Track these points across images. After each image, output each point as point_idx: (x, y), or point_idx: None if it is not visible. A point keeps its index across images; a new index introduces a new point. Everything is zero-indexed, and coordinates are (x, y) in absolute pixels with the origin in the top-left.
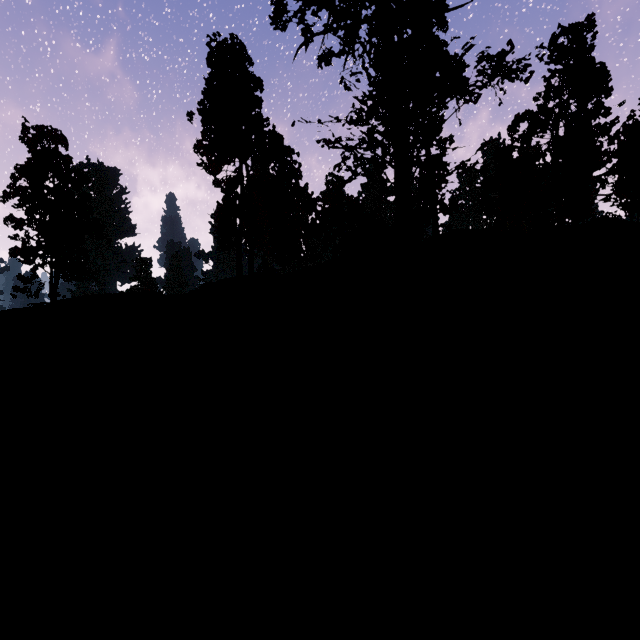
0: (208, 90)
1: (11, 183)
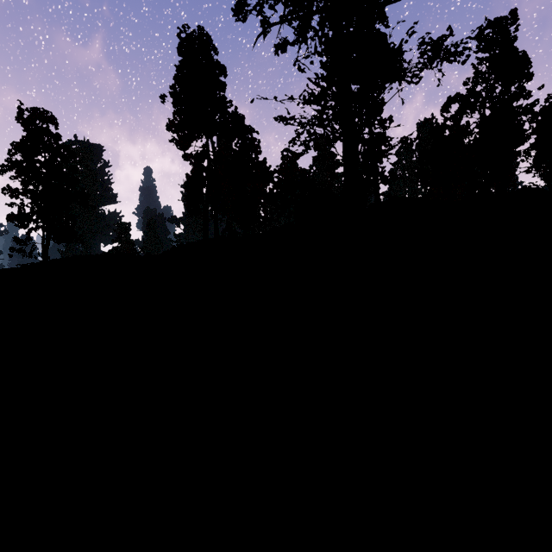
0: (178, 75)
1: (8, 158)
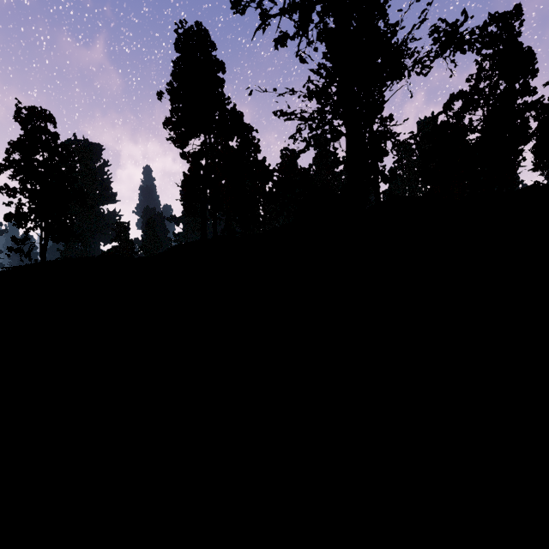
0: (176, 72)
1: (6, 157)
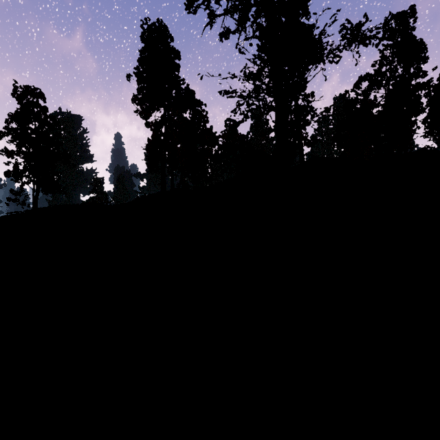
0: (141, 59)
1: (5, 125)
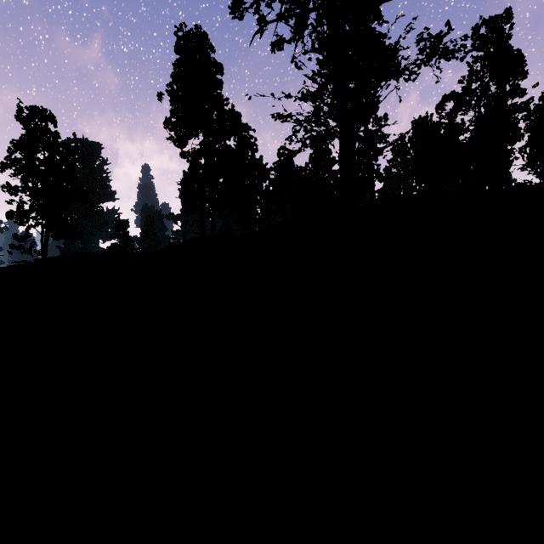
0: (175, 74)
1: (7, 155)
